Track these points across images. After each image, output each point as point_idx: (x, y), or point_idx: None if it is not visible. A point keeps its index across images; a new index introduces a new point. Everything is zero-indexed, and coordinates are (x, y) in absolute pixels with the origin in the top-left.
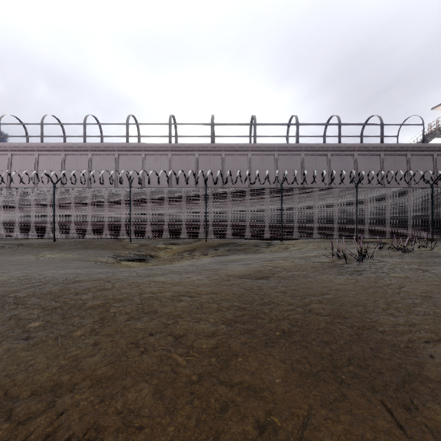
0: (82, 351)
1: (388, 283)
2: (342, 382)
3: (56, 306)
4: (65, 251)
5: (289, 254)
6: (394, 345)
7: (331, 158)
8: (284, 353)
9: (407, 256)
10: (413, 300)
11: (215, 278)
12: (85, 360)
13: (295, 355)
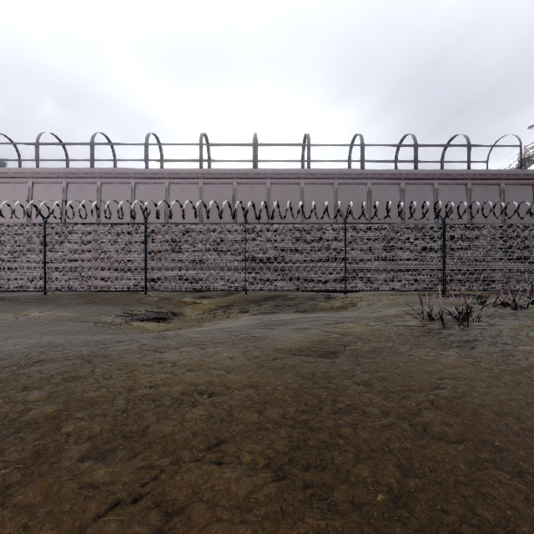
0: None
1: (527, 365)
2: None
3: None
4: (59, 308)
5: (358, 313)
6: None
7: (404, 188)
8: None
9: (523, 316)
10: None
11: (256, 354)
12: None
13: None
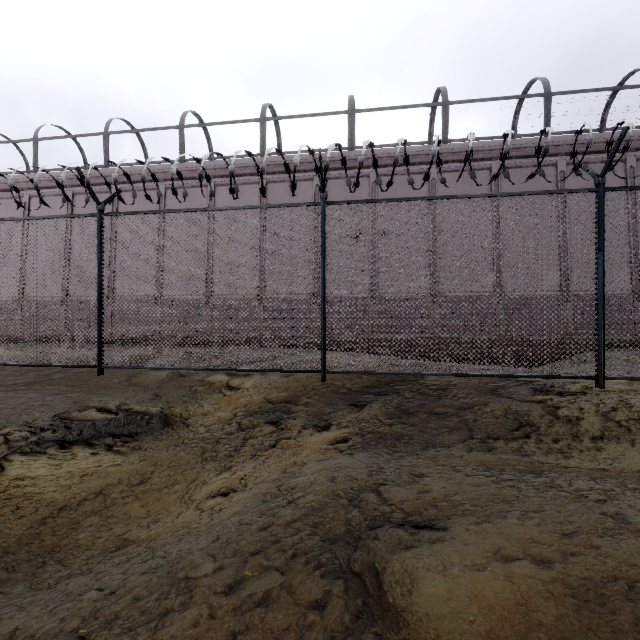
0: None
1: None
2: None
3: None
4: None
5: None
6: None
7: (635, 168)
8: None
9: None
10: None
11: None
12: None
13: None
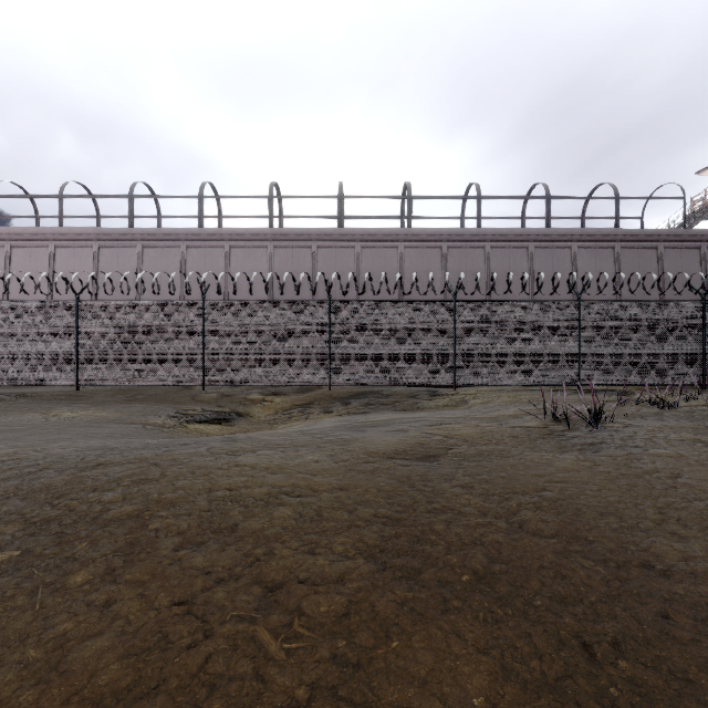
0: (78, 624)
1: (652, 468)
2: (614, 705)
3: (52, 517)
4: (95, 407)
5: (468, 412)
6: (697, 606)
7: (534, 253)
8: (482, 626)
9: (670, 416)
10: (705, 504)
11: (344, 457)
12: (80, 646)
13: (505, 632)
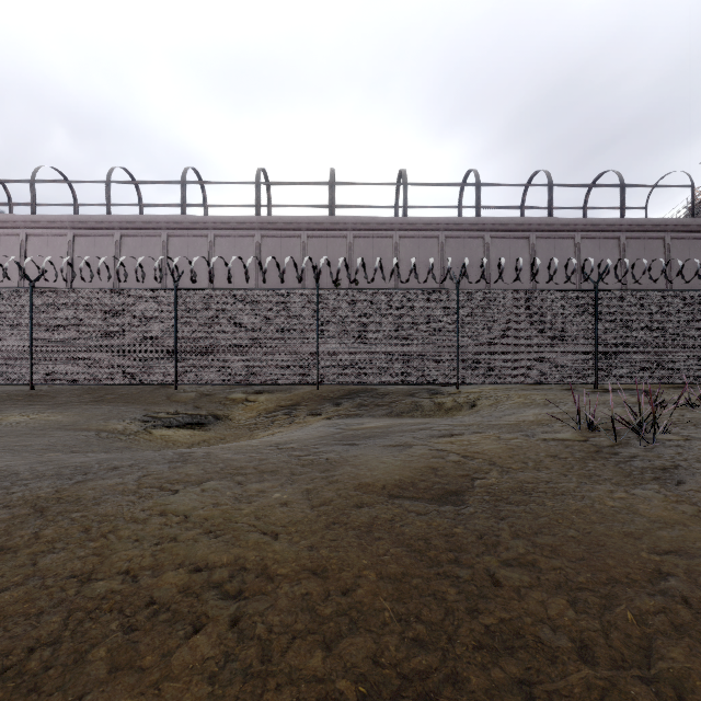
0: None
1: None
2: None
3: None
4: (53, 408)
5: (480, 417)
6: None
7: (535, 244)
8: None
9: None
10: None
11: (327, 495)
12: None
13: None
